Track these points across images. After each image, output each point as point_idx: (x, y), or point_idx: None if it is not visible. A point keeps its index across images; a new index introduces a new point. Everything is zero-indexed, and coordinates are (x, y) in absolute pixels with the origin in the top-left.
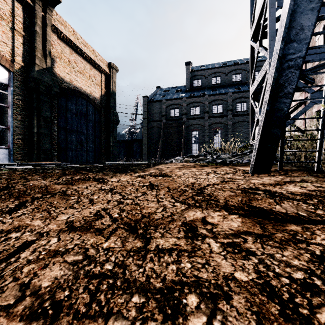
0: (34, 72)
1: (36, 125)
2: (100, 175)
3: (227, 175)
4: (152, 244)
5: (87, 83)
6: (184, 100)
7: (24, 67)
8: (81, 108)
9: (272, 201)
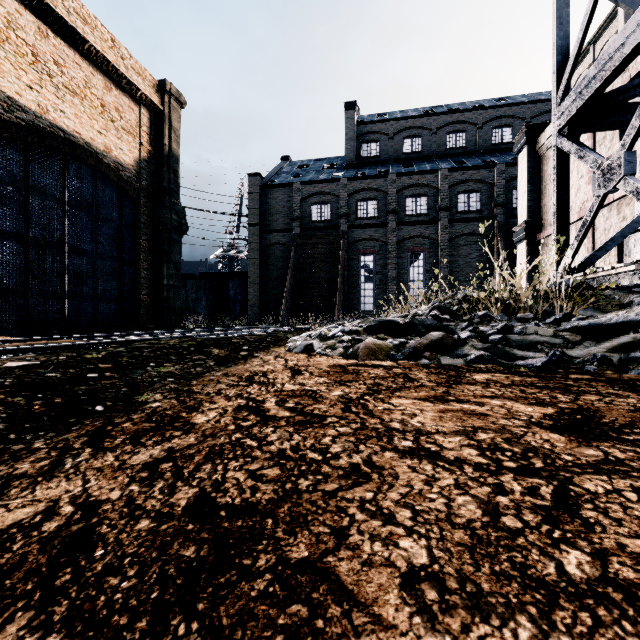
0: None
1: None
2: None
3: None
4: None
5: (95, 123)
6: (342, 185)
7: None
8: (77, 187)
9: None
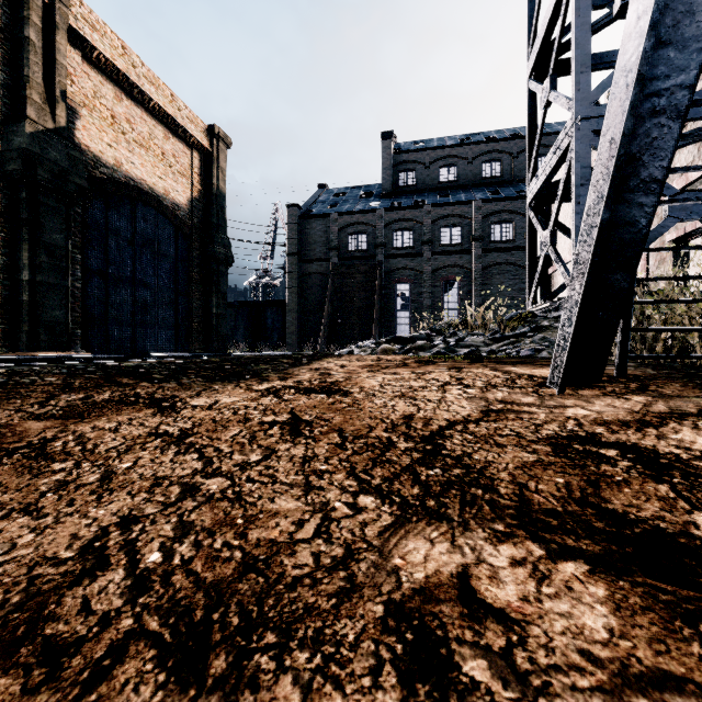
0: (22, 136)
1: (29, 263)
2: (170, 388)
3: (494, 392)
4: None
5: (156, 170)
6: (378, 216)
7: None
8: (143, 228)
9: (670, 493)
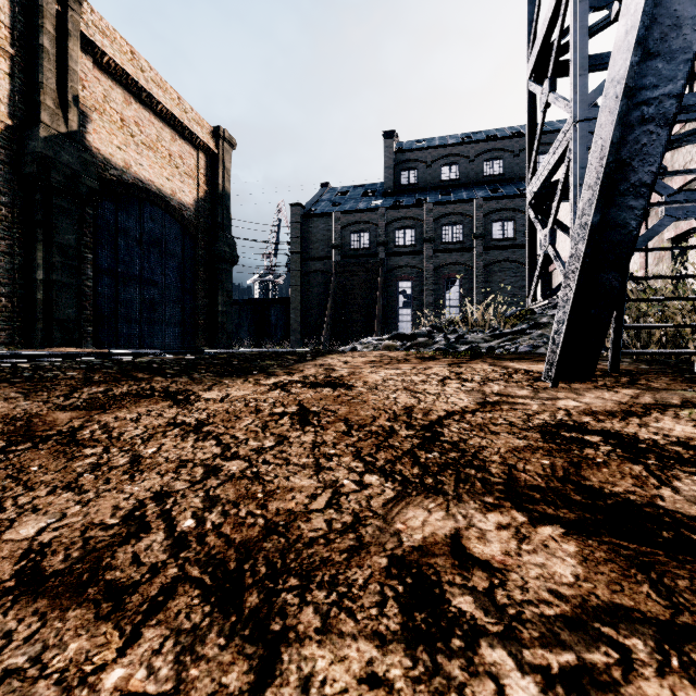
0: (36, 141)
1: (43, 263)
2: (182, 383)
3: (491, 385)
4: (286, 676)
5: (164, 171)
6: (380, 214)
7: (12, 129)
8: (151, 228)
9: (643, 472)
